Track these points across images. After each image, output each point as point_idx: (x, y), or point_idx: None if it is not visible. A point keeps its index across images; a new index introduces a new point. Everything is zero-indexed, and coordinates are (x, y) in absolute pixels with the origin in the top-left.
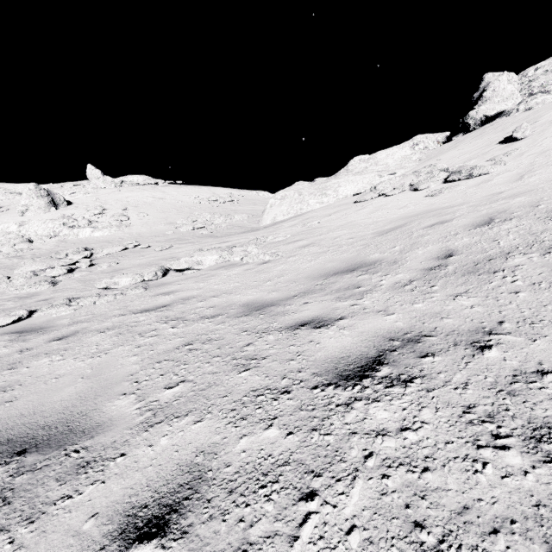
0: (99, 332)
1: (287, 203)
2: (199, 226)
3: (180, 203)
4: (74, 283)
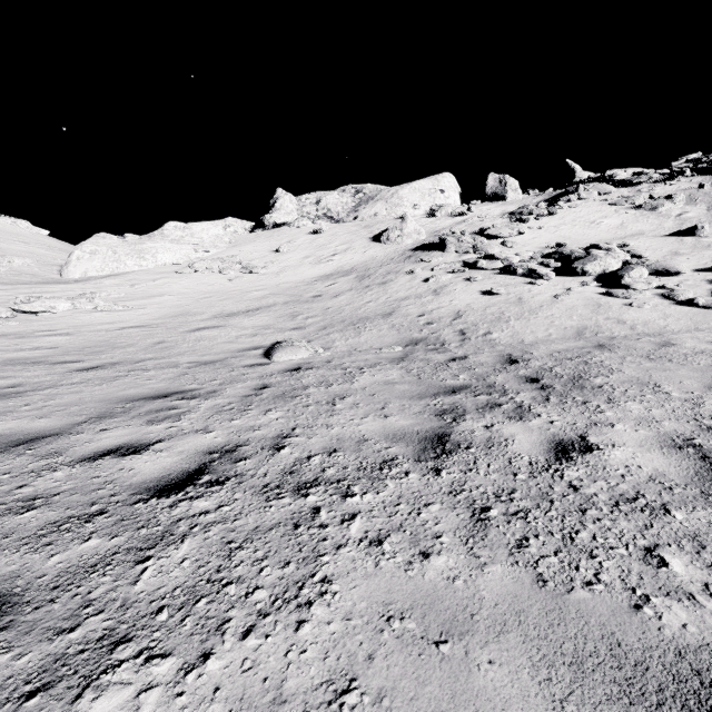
0: (46, 336)
1: (101, 260)
2: None
3: None
4: None
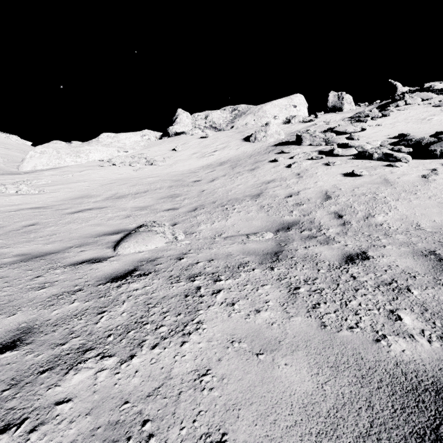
0: None
1: (47, 157)
2: None
3: None
4: None
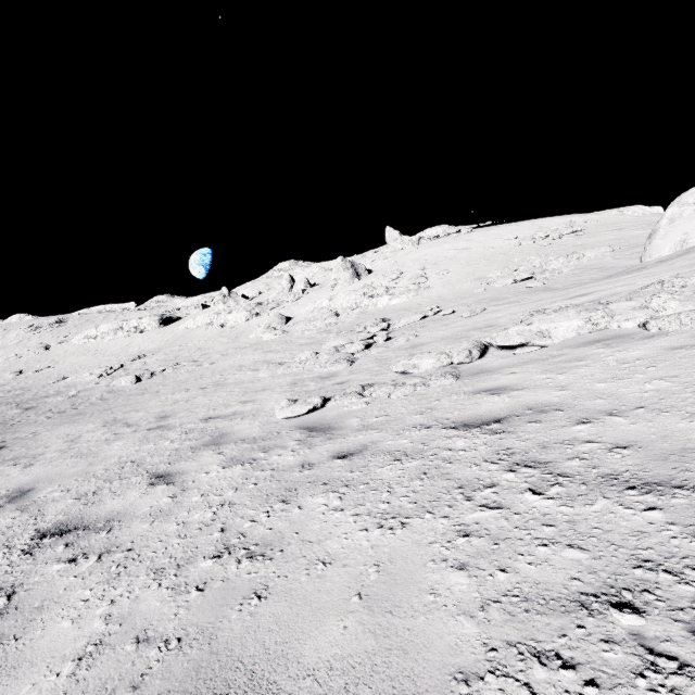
0: (393, 458)
1: None
2: (523, 277)
3: (491, 251)
4: (370, 362)
